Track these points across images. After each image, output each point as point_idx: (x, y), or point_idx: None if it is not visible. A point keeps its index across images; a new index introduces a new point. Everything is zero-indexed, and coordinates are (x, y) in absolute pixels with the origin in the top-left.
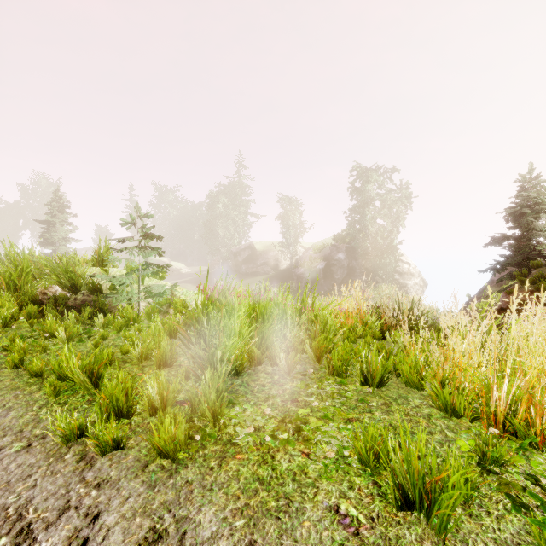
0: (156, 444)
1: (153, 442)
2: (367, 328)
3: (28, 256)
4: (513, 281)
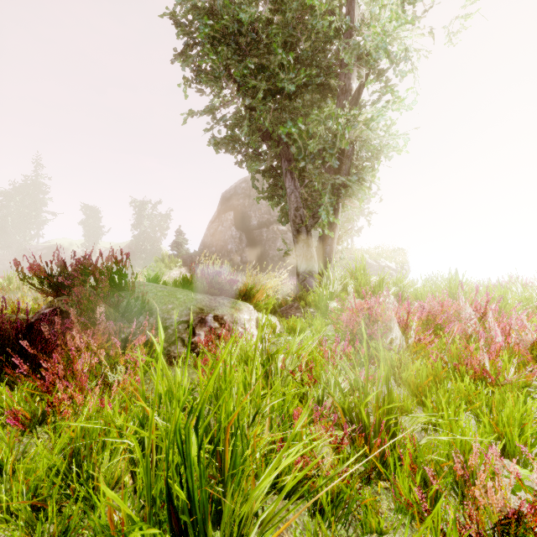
0: None
1: None
2: None
3: None
4: None
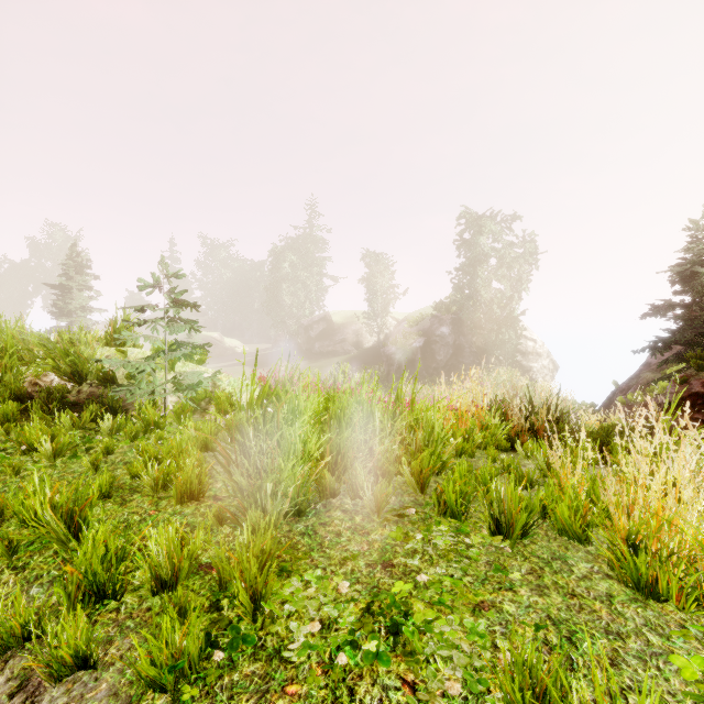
0: (143, 672)
1: (137, 668)
2: (488, 435)
3: (14, 332)
4: (678, 365)
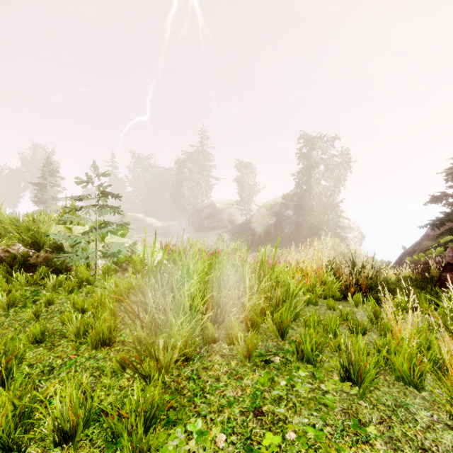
0: None
1: None
2: (326, 288)
3: None
4: (449, 236)
